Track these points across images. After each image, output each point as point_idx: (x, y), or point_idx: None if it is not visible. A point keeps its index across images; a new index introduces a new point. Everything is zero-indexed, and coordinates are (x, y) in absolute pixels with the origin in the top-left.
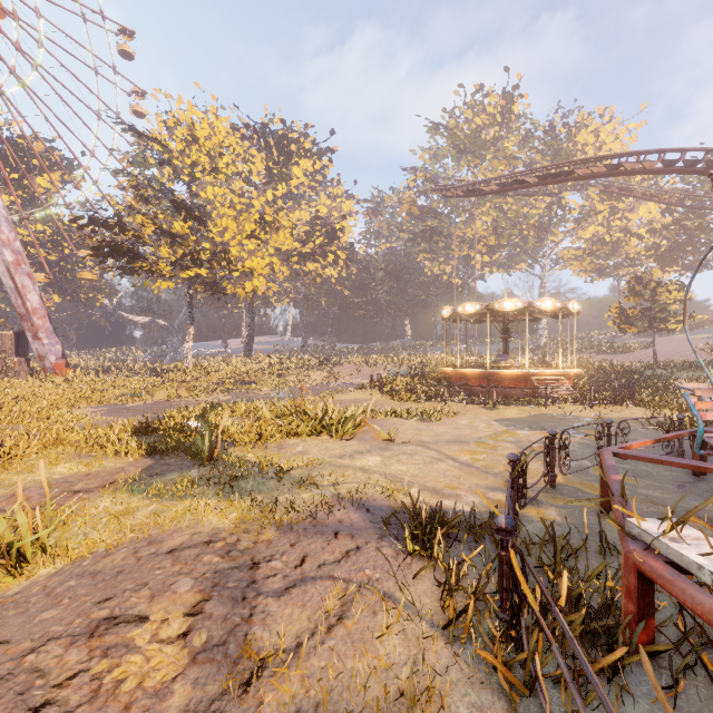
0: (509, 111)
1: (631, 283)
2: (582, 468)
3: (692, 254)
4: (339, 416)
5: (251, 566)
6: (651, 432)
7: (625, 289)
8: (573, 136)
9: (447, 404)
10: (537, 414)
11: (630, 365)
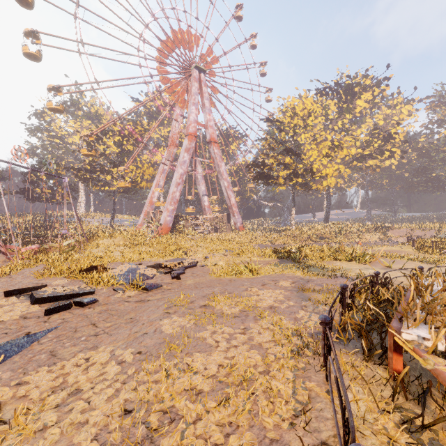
0: None
1: None
2: None
3: None
4: (360, 252)
5: (307, 281)
6: None
7: None
8: None
9: None
10: None
11: None
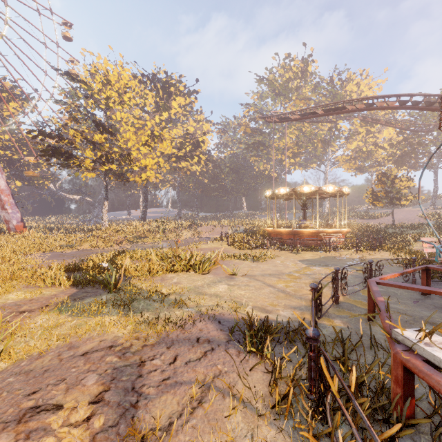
0: (306, 70)
1: (379, 176)
2: (354, 291)
3: (414, 159)
4: (200, 259)
5: (139, 364)
6: (394, 267)
7: (376, 179)
8: (344, 86)
9: (269, 251)
10: (324, 257)
11: (378, 226)
